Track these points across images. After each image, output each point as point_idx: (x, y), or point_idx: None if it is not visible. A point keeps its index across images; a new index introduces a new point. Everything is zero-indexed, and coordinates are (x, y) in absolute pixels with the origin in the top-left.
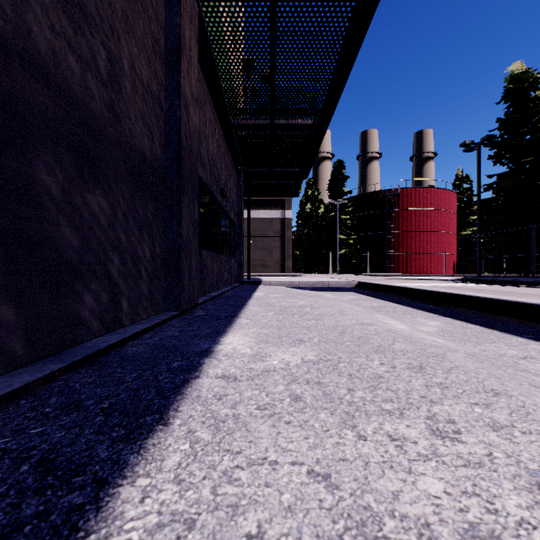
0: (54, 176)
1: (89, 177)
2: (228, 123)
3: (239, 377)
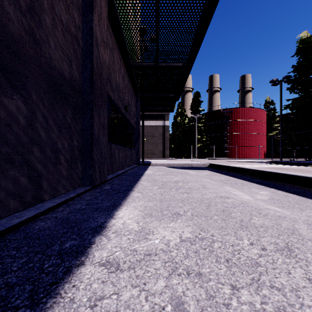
0: None
1: (5, 84)
2: (129, 65)
3: (121, 264)
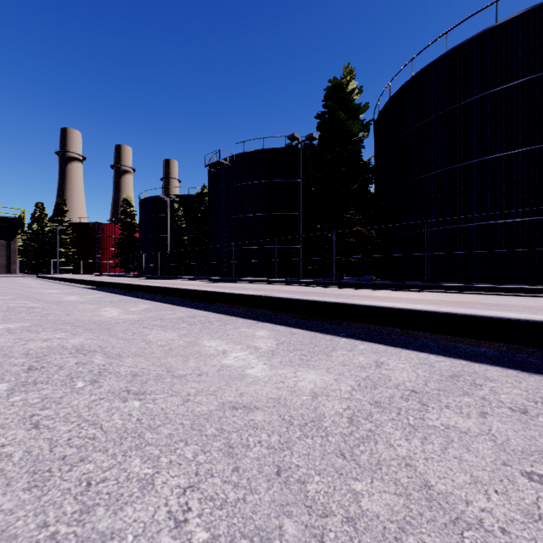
0: None
1: None
2: None
3: None
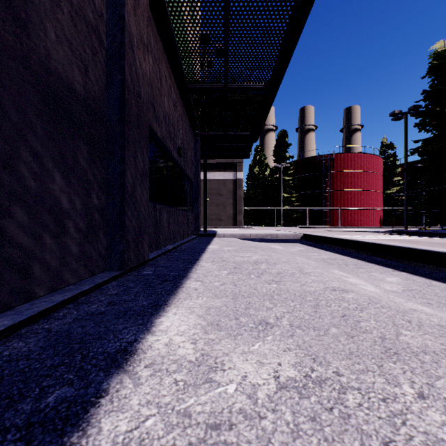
0: None
1: None
2: (184, 86)
3: None
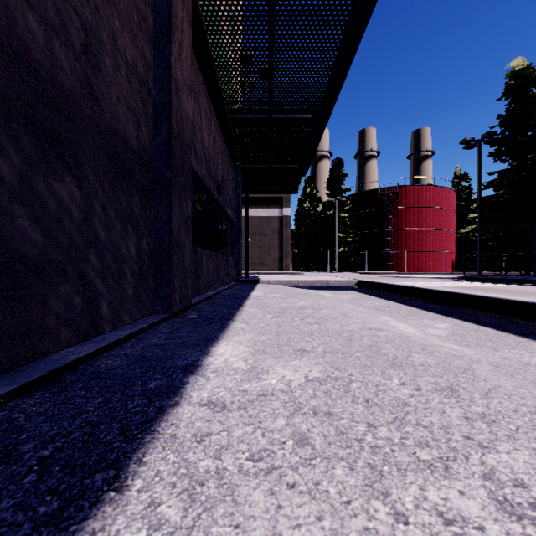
0: (6, 157)
1: (56, 161)
2: (225, 117)
3: (228, 404)
